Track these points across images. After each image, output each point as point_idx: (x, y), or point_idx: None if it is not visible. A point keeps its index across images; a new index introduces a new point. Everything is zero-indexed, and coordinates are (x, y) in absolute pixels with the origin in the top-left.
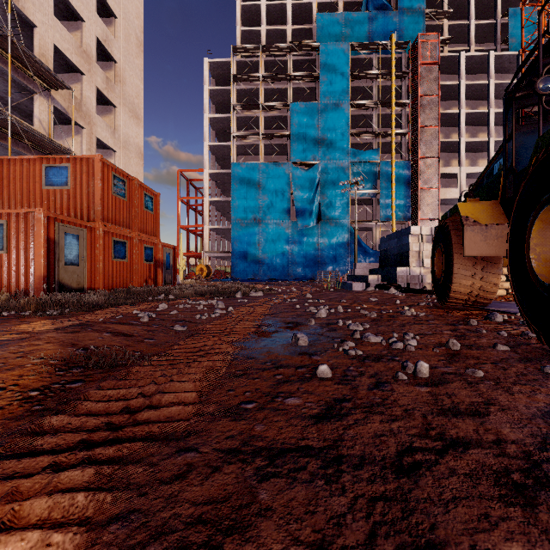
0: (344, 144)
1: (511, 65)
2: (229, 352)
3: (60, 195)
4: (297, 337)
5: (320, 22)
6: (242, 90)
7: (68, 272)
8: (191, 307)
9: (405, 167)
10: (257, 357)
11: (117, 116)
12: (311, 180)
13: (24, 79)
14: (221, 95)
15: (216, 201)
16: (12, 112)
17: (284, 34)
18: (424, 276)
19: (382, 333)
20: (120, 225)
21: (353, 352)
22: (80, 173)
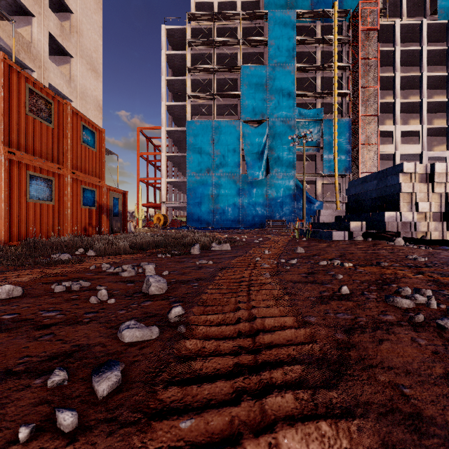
0: (290, 104)
1: (440, 34)
2: None
3: None
4: None
5: None
6: (197, 55)
7: None
8: (85, 289)
9: (346, 124)
10: None
11: (73, 66)
12: (260, 137)
13: None
14: (177, 60)
15: (173, 156)
16: None
17: (235, 7)
18: (418, 223)
19: None
20: (42, 157)
21: None
22: None
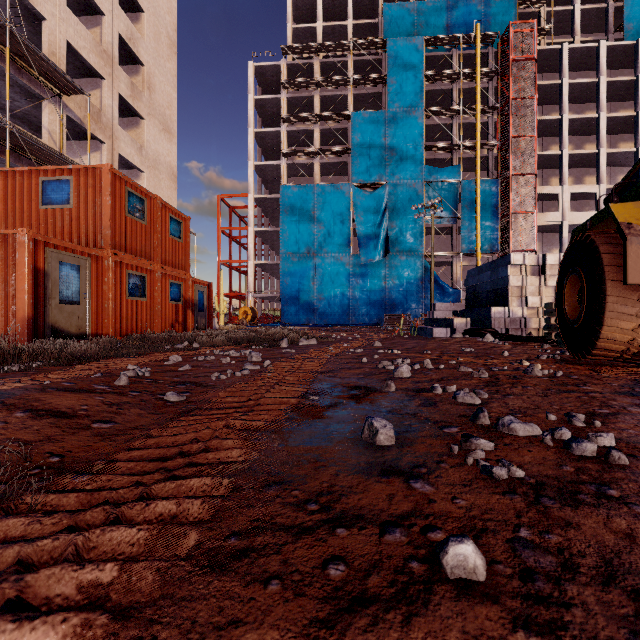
0: (417, 161)
1: (627, 58)
2: (233, 461)
3: (61, 216)
4: (374, 427)
5: (387, 15)
6: (294, 99)
7: (64, 313)
8: (214, 359)
9: (492, 186)
10: (288, 482)
11: (144, 129)
12: (377, 205)
13: (30, 82)
14: (269, 106)
15: (264, 232)
16: (20, 125)
17: (344, 31)
18: (528, 319)
19: (522, 412)
20: (138, 255)
21: (504, 473)
22: (85, 187)
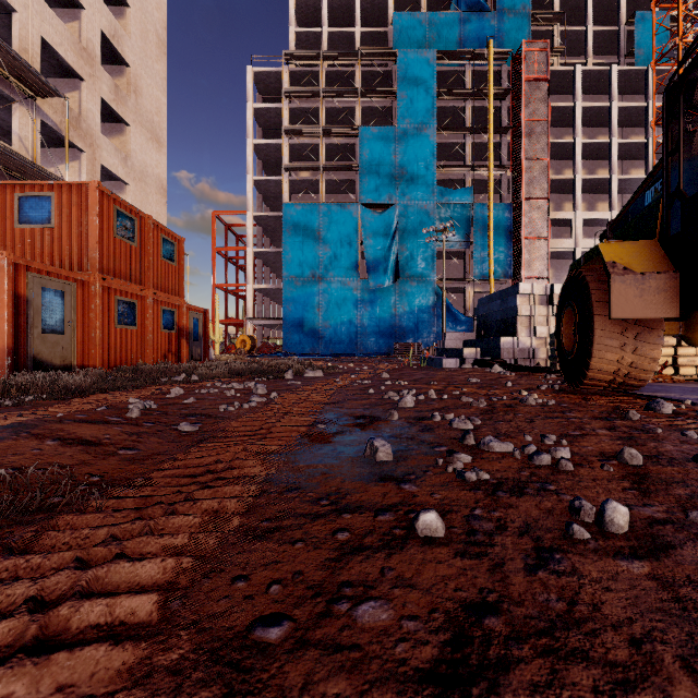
0: (428, 181)
1: (638, 84)
2: (256, 476)
3: (40, 236)
4: (375, 446)
5: (397, 24)
6: (297, 109)
7: (47, 343)
8: (218, 392)
9: (506, 210)
10: (304, 488)
11: (130, 137)
12: (386, 227)
13: None
14: (269, 115)
15: (264, 253)
16: None
17: (352, 39)
18: (536, 349)
19: (506, 435)
20: (127, 279)
21: (474, 476)
22: (68, 205)
